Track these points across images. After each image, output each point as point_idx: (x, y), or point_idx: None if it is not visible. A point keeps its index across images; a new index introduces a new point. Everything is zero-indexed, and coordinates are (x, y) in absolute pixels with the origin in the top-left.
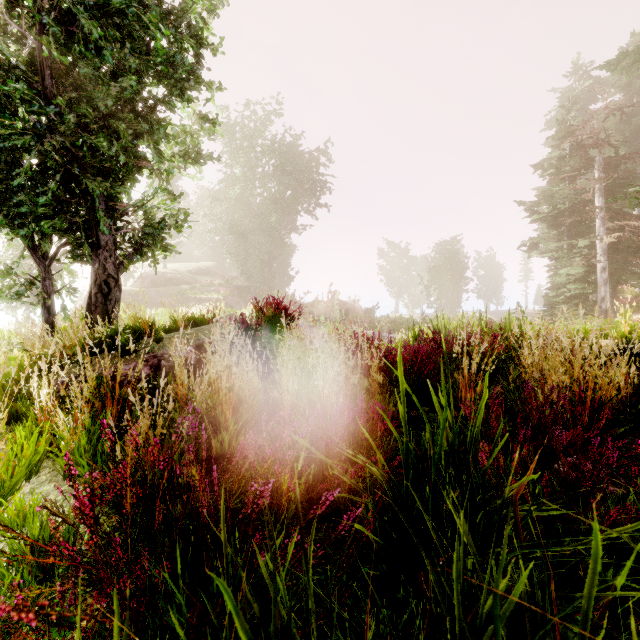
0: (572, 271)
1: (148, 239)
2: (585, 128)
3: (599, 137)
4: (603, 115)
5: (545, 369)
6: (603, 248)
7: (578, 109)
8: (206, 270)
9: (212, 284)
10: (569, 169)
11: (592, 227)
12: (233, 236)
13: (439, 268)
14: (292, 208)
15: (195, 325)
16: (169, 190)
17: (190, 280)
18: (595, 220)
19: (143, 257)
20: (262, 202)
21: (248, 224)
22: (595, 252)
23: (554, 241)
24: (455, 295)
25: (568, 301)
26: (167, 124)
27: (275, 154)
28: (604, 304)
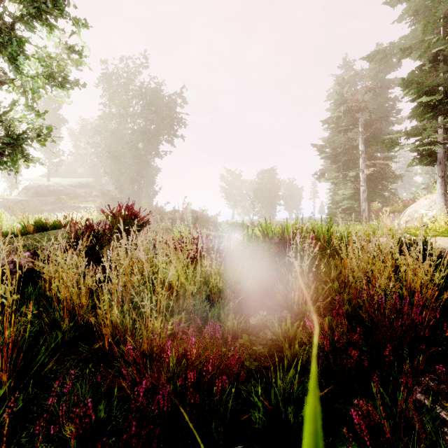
0: (346, 192)
1: (6, 148)
2: (353, 98)
3: (361, 105)
4: (361, 93)
5: (368, 271)
6: (364, 177)
7: (349, 86)
8: (86, 184)
9: (90, 195)
10: (344, 125)
11: (357, 164)
12: (109, 159)
13: (261, 188)
14: (156, 140)
15: (43, 230)
16: (33, 107)
17: (71, 192)
18: (359, 159)
19: (3, 166)
20: (132, 133)
21: (120, 149)
22: (359, 180)
23: (334, 172)
24: (271, 207)
25: (343, 212)
26: (24, 41)
27: (143, 98)
28: (364, 214)
